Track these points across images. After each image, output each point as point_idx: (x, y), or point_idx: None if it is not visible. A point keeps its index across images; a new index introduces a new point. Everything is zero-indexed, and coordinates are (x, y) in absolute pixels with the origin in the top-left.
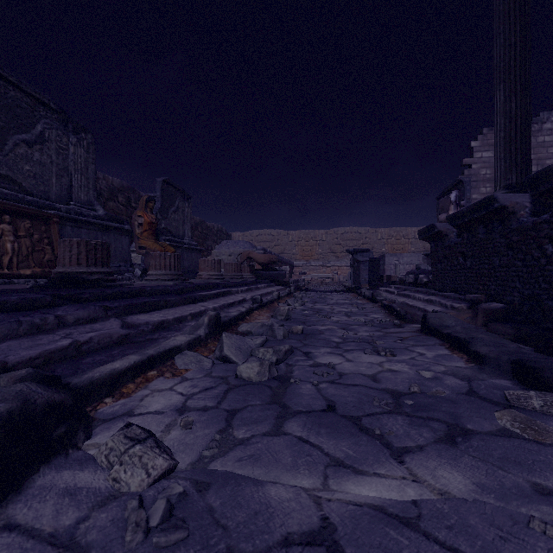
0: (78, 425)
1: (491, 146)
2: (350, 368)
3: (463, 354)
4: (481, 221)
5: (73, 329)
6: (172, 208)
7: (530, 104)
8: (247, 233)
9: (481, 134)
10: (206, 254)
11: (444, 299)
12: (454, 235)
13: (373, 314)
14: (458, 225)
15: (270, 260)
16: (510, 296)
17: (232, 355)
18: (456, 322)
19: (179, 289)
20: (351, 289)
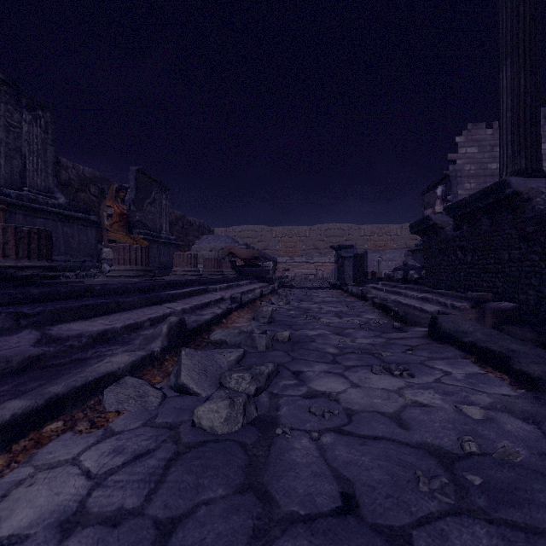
0: None
1: (475, 142)
2: (360, 400)
3: (502, 373)
4: (486, 211)
5: None
6: (148, 200)
7: (540, 80)
8: (230, 229)
9: (466, 129)
10: (188, 250)
11: (441, 297)
12: (451, 228)
13: (367, 315)
14: (457, 217)
15: (253, 256)
16: (523, 295)
17: (192, 383)
18: (474, 327)
19: (142, 288)
20: (336, 286)
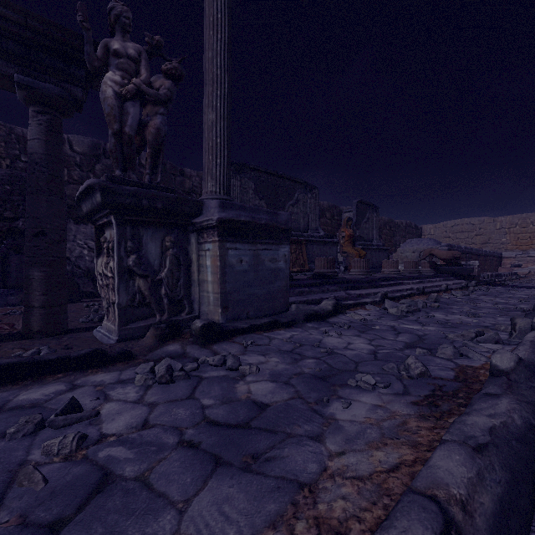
0: (344, 310)
1: None
2: (441, 317)
3: None
4: None
5: (332, 293)
6: (363, 220)
7: None
8: (440, 225)
9: None
10: (394, 249)
11: None
12: None
13: (522, 305)
14: None
15: (453, 256)
16: None
17: (388, 307)
18: None
19: (368, 280)
20: None
